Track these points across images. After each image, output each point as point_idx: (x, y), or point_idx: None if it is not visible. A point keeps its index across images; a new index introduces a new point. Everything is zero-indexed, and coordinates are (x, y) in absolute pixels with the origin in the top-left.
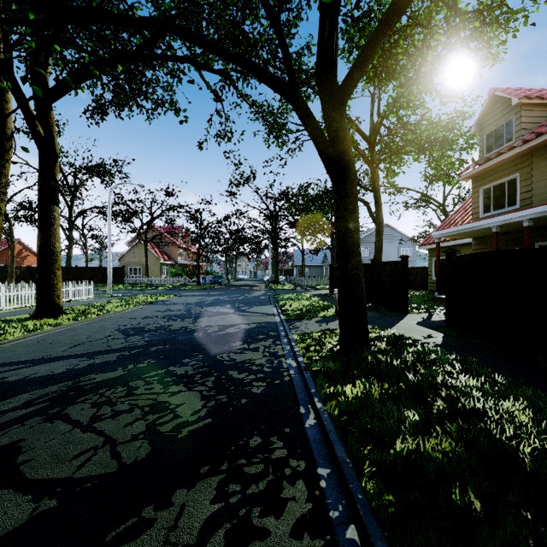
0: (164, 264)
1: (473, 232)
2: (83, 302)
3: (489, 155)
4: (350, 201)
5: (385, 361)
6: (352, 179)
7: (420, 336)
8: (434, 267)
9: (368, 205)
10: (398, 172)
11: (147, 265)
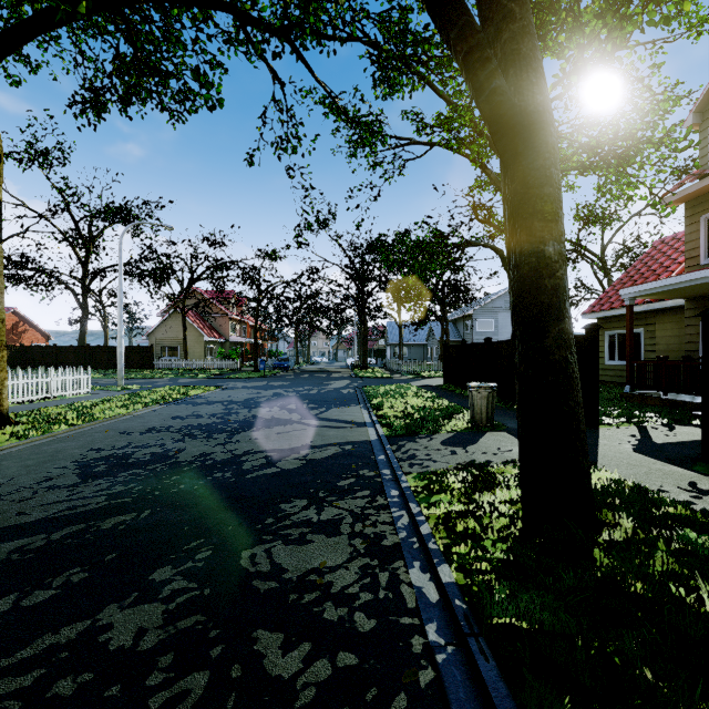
0: (210, 342)
1: (702, 285)
2: (68, 401)
3: None
4: (548, 194)
5: (691, 605)
6: (550, 147)
7: (678, 488)
8: (607, 346)
9: (502, 254)
10: None
11: (185, 343)
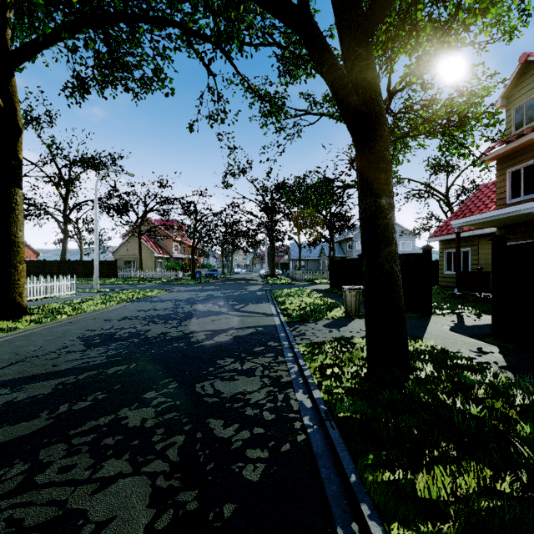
0: (159, 257)
1: (504, 219)
2: (61, 299)
3: (519, 131)
4: (382, 167)
5: (450, 405)
6: (384, 138)
7: (469, 350)
8: (446, 261)
9: None
10: (402, 160)
11: (141, 258)
